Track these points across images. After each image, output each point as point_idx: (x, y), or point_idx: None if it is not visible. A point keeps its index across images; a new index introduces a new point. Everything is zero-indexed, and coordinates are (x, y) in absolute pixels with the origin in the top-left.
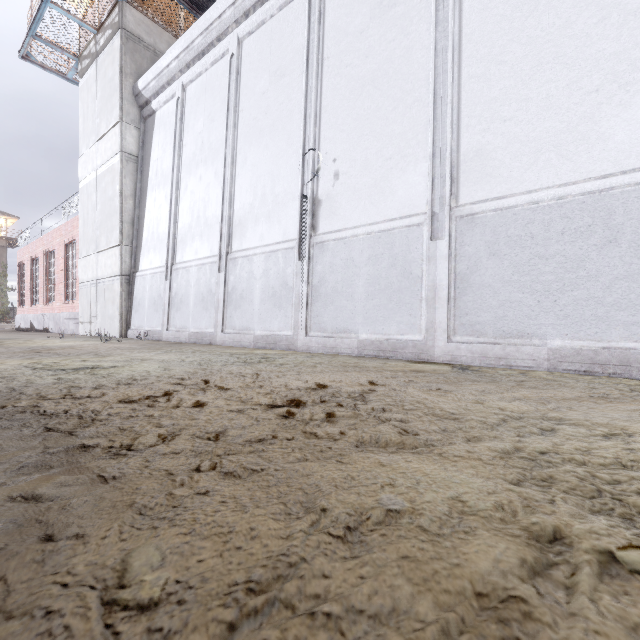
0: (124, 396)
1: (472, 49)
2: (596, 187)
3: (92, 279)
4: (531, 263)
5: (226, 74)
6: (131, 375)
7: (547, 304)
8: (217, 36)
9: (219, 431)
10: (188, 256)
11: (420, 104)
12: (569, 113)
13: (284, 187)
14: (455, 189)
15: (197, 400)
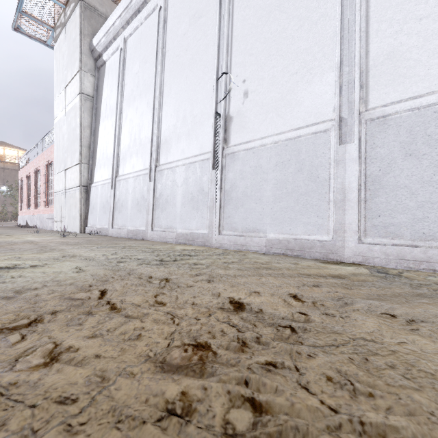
0: None
1: None
2: None
3: (62, 189)
4: None
5: (156, 24)
6: (34, 280)
7: None
8: None
9: None
10: (127, 170)
11: (326, 18)
12: None
13: (201, 109)
14: (364, 94)
15: (54, 346)
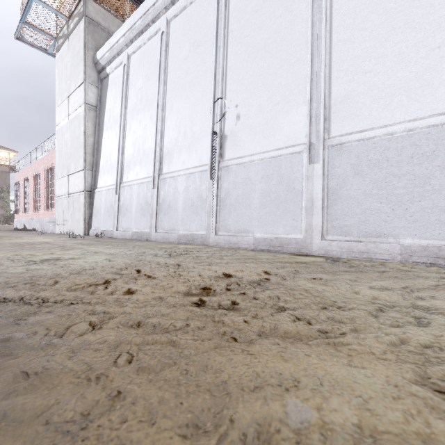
0: (72, 284)
1: (340, 20)
2: (439, 121)
3: (65, 194)
4: (387, 180)
5: (158, 46)
6: (83, 265)
7: (400, 211)
8: (152, 19)
9: (141, 319)
10: (131, 177)
11: (300, 62)
12: (417, 65)
13: (200, 126)
14: (327, 125)
15: (128, 288)
